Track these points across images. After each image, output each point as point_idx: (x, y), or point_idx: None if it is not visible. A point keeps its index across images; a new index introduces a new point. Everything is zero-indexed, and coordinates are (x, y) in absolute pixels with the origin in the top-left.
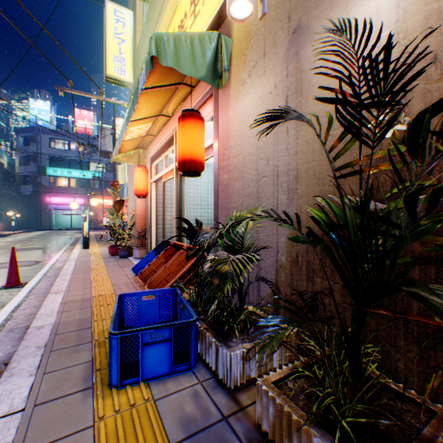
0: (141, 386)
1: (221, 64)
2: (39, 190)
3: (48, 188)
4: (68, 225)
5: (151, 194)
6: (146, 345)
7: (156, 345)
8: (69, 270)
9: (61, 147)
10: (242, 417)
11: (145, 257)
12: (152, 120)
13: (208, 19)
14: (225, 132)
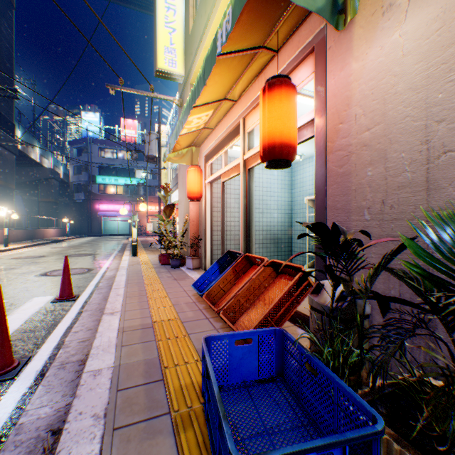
0: None
1: None
2: (90, 198)
3: (98, 196)
4: (114, 231)
5: (205, 197)
6: None
7: None
8: (122, 282)
9: (108, 156)
10: None
11: (207, 271)
12: (214, 107)
13: None
14: (341, 97)
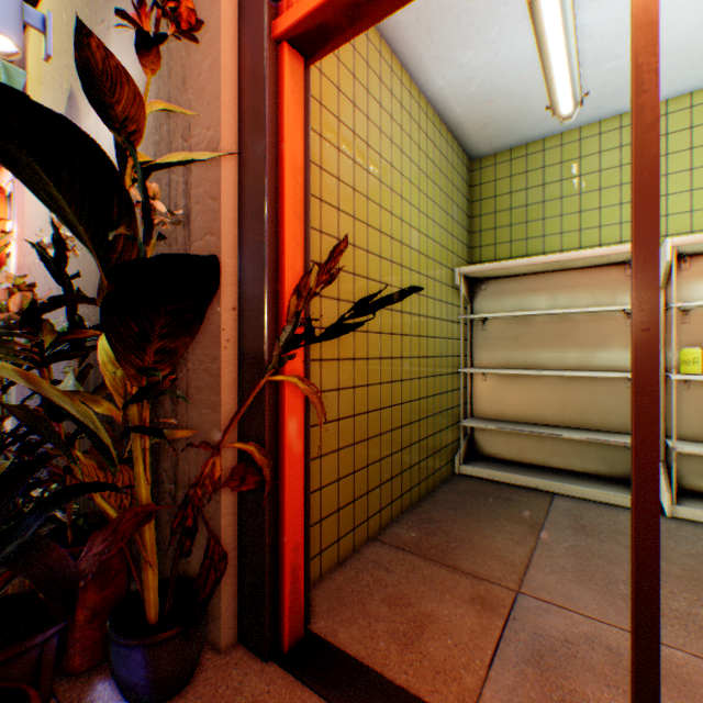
0: None
1: None
2: None
3: None
4: None
5: None
6: None
7: None
8: None
9: None
10: None
11: None
12: None
13: None
14: (24, 213)
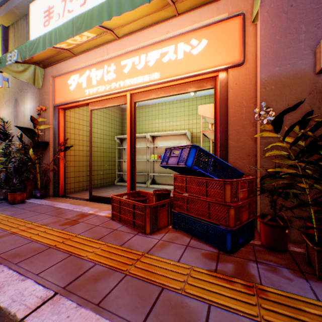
0: None
1: None
2: None
3: None
4: None
5: None
6: None
7: None
8: None
9: None
10: None
11: None
12: None
13: None
14: None
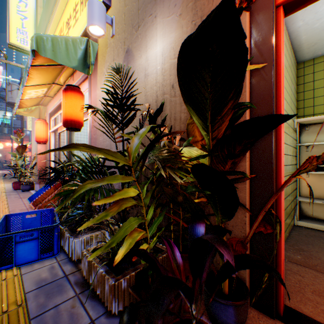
0: (14, 269)
1: (90, 59)
2: None
3: None
4: None
5: (50, 141)
6: (18, 242)
7: (27, 242)
8: None
9: None
10: (77, 274)
11: (41, 189)
12: (47, 86)
13: (83, 26)
14: (95, 103)
